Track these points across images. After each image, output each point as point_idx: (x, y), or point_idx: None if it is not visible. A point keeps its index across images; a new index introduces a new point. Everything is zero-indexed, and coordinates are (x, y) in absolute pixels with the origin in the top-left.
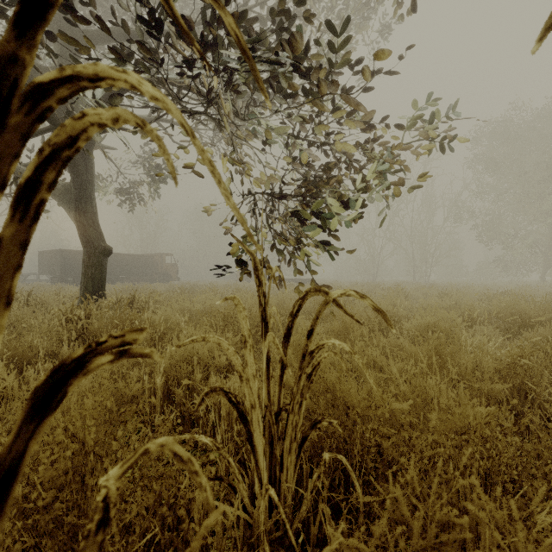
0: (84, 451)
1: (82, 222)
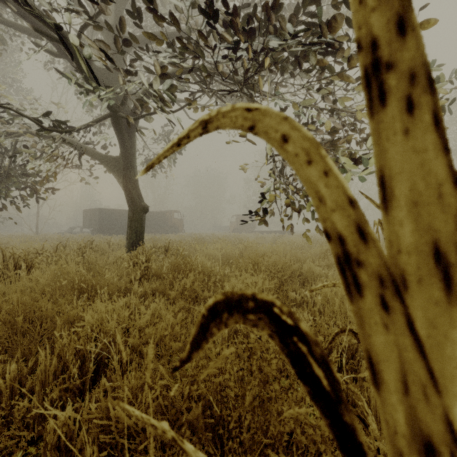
0: (263, 379)
1: (128, 186)
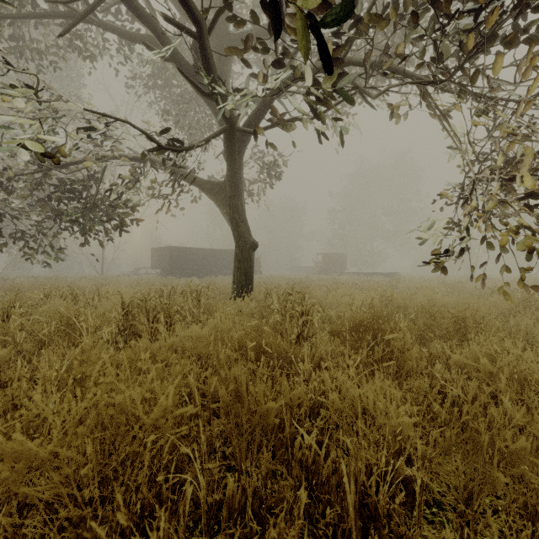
0: None
1: (235, 218)
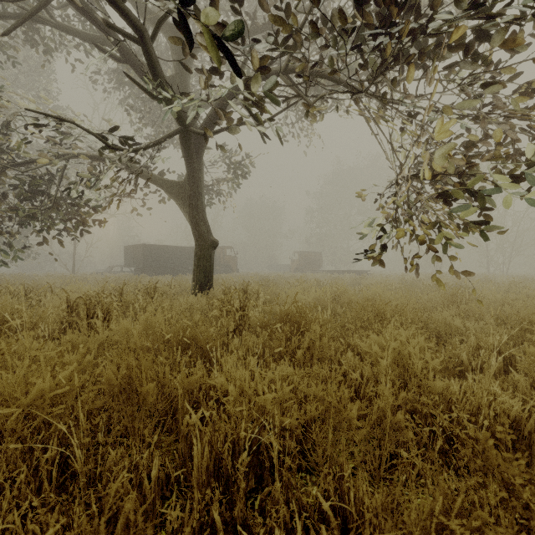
0: None
1: (195, 217)
